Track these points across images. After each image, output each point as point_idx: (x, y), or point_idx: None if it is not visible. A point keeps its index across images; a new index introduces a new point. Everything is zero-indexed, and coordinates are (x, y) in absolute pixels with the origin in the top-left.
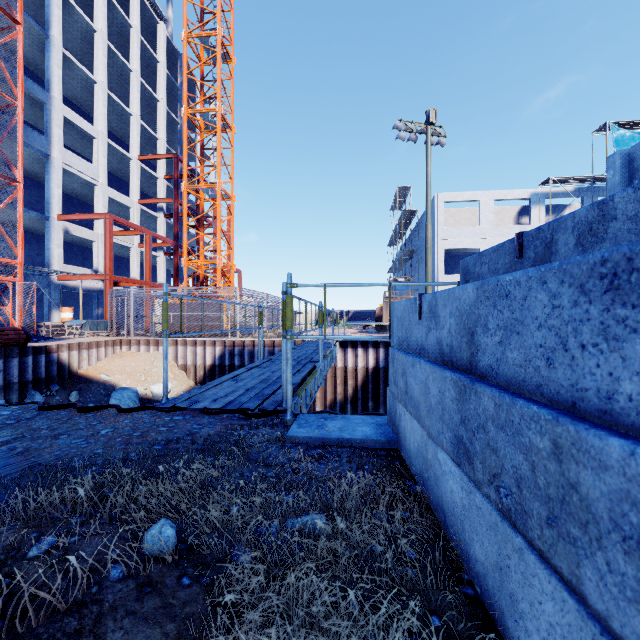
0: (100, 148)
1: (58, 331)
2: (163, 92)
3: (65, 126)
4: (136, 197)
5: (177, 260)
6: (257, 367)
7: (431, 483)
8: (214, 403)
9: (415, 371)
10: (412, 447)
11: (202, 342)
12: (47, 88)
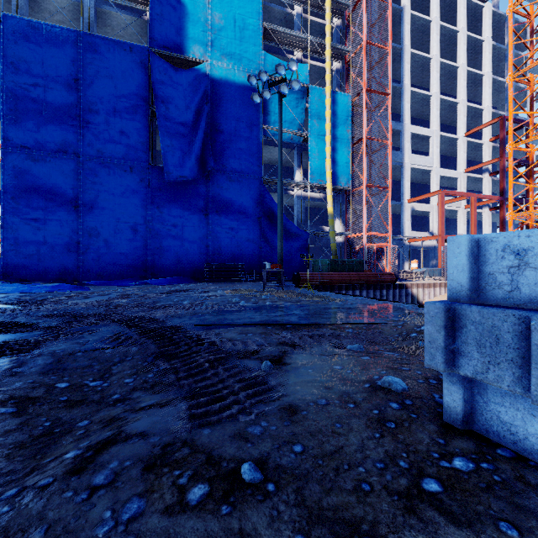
0: (434, 142)
1: (409, 276)
2: (488, 65)
3: (411, 138)
4: (462, 168)
5: (502, 213)
6: None
7: None
8: None
9: None
10: None
11: None
12: (401, 120)
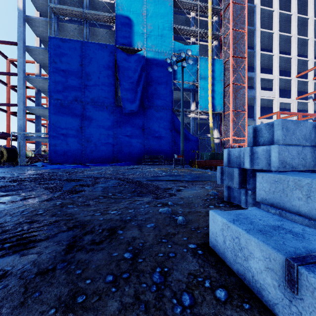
0: (275, 82)
1: None
2: (311, 33)
3: (261, 80)
4: (294, 97)
5: None
6: None
7: None
8: None
9: None
10: None
11: None
12: (254, 71)
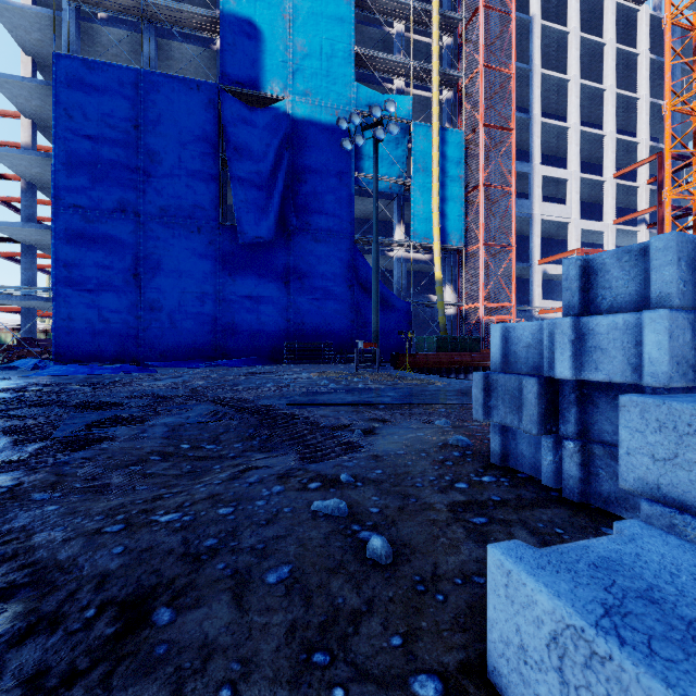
0: (572, 187)
1: None
2: (644, 85)
3: (543, 182)
4: (610, 219)
5: None
6: None
7: None
8: None
9: None
10: None
11: None
12: (530, 160)
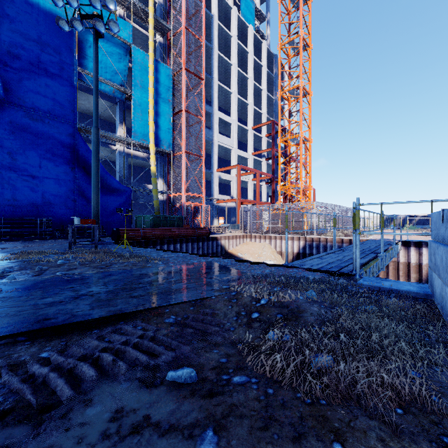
0: (234, 129)
1: (218, 229)
2: (265, 83)
3: (218, 122)
4: (250, 152)
5: (273, 186)
6: (333, 253)
7: (444, 306)
8: (312, 266)
9: (438, 251)
10: (438, 293)
11: (291, 238)
12: (212, 105)
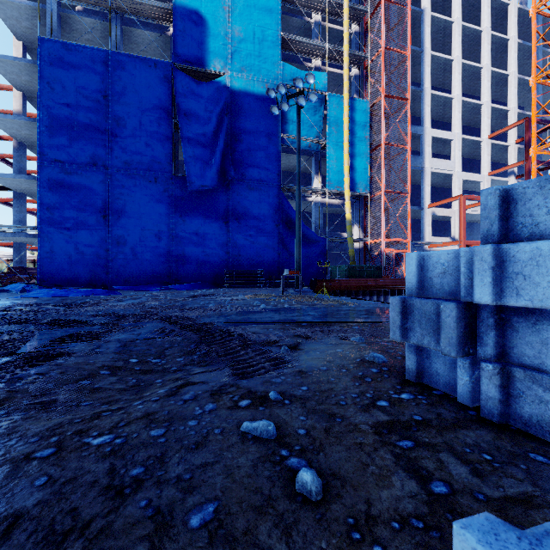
0: (456, 146)
1: None
2: (513, 64)
3: (432, 142)
4: (486, 171)
5: None
6: None
7: None
8: None
9: None
10: None
11: None
12: (422, 124)
